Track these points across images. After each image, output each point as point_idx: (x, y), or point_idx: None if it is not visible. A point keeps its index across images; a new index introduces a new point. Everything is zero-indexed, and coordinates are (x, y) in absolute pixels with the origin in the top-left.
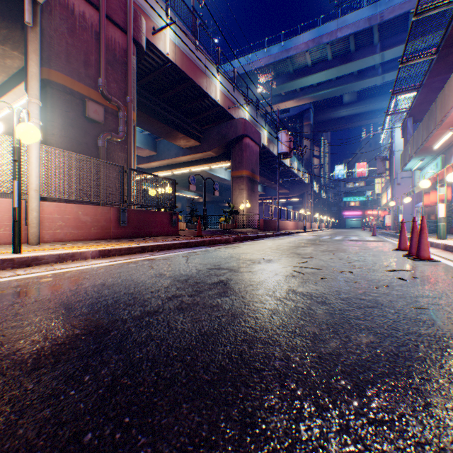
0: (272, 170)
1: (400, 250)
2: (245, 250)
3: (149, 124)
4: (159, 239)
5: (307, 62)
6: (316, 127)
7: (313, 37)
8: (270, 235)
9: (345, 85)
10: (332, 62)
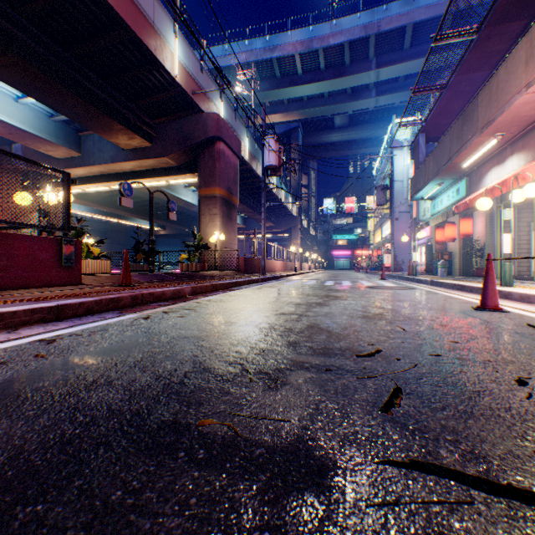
0: (255, 197)
1: (490, 309)
2: (203, 325)
3: (55, 95)
4: (3, 297)
5: (297, 67)
6: (304, 151)
7: (305, 37)
8: (254, 280)
9: (338, 104)
10: (325, 72)
